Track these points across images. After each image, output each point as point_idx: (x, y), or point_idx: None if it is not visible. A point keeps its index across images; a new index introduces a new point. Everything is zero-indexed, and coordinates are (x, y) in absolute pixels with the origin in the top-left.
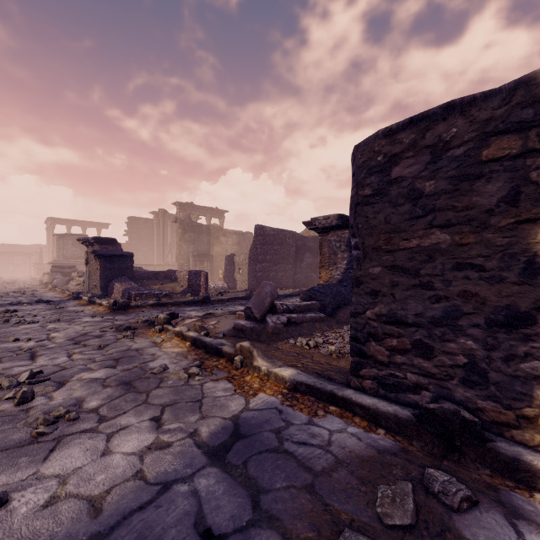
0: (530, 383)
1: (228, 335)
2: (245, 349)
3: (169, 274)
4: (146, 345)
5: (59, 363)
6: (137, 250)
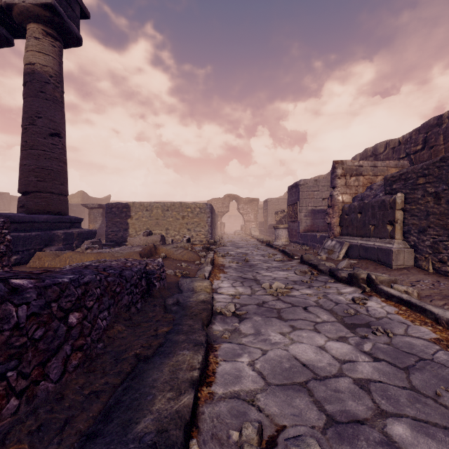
0: (127, 236)
1: None
2: None
3: None
4: None
5: None
6: None
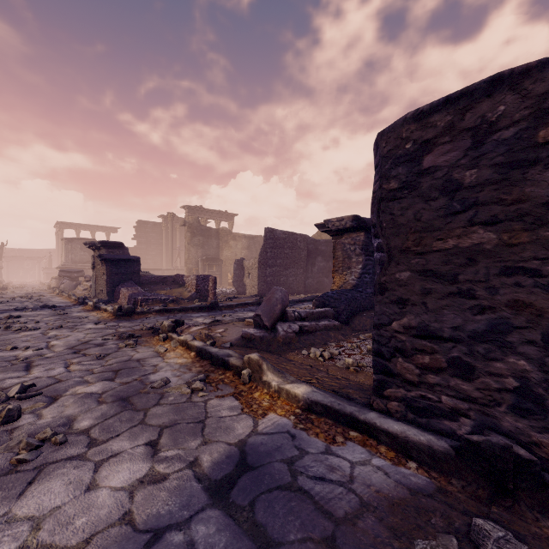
0: None
1: (235, 344)
2: (254, 362)
3: (176, 279)
4: (148, 355)
5: (54, 374)
6: (145, 254)
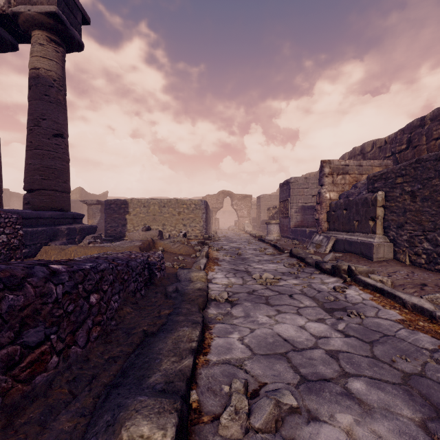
0: (126, 232)
1: None
2: None
3: None
4: None
5: None
6: None
